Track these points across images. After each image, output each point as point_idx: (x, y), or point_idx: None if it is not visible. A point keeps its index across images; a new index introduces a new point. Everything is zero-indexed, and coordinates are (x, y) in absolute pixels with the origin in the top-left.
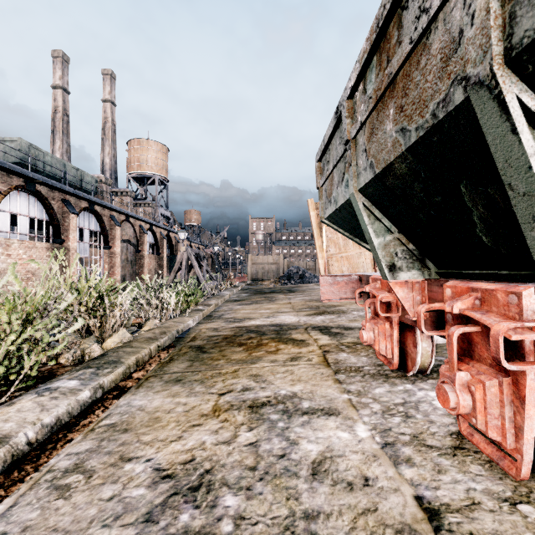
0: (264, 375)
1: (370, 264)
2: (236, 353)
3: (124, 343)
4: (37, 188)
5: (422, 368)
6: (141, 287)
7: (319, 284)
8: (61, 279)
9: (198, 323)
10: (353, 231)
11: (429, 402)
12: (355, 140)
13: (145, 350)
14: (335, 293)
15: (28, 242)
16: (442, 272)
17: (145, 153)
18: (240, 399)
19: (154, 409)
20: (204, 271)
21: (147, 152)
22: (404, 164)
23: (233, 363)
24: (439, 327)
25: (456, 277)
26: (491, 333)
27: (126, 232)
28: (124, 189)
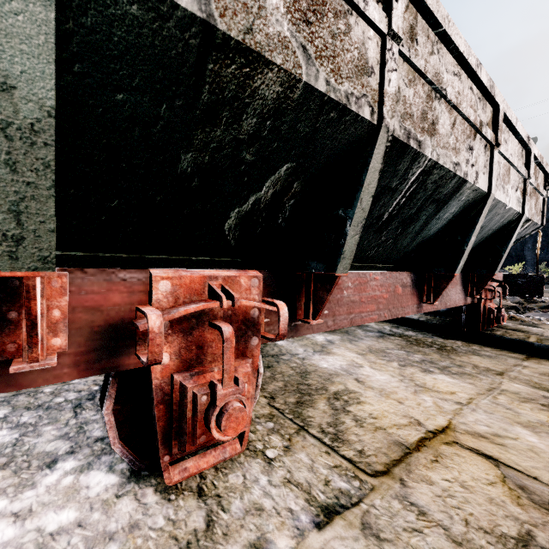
0: None
1: None
2: None
3: None
4: None
5: None
6: None
7: None
8: None
9: None
10: None
11: (50, 536)
12: None
13: None
14: None
15: None
16: (83, 256)
17: None
18: None
19: None
20: None
21: None
22: (281, 88)
23: None
24: (107, 356)
25: (112, 264)
26: (282, 313)
27: None
28: None
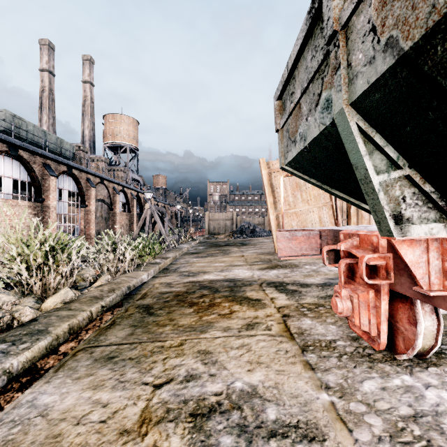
0: (215, 352)
1: (318, 219)
2: (185, 316)
3: (65, 303)
4: (19, 153)
5: (420, 351)
6: (106, 240)
7: (268, 238)
8: (11, 234)
9: (153, 276)
10: (323, 177)
11: None
12: (346, 30)
13: (83, 313)
14: (293, 249)
15: (11, 200)
16: None
17: (119, 126)
18: (180, 398)
19: (61, 414)
20: (166, 226)
21: (120, 125)
22: None
23: (180, 331)
24: None
25: None
26: None
27: (101, 193)
28: (100, 156)
